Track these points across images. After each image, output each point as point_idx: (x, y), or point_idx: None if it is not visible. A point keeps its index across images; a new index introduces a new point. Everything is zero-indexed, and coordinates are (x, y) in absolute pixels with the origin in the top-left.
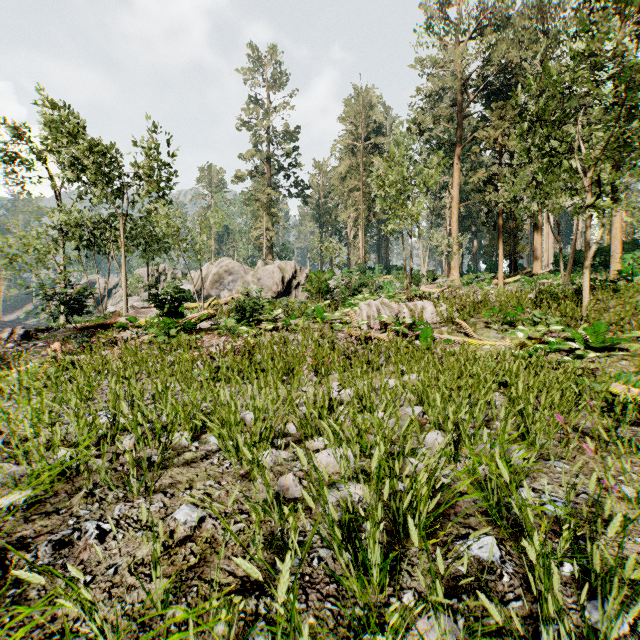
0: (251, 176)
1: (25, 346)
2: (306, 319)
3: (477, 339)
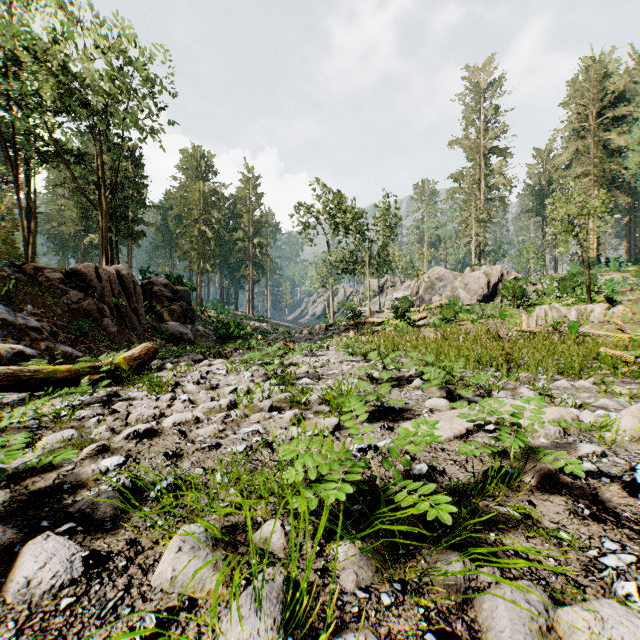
0: (460, 188)
1: (328, 333)
2: (487, 319)
3: (628, 334)
